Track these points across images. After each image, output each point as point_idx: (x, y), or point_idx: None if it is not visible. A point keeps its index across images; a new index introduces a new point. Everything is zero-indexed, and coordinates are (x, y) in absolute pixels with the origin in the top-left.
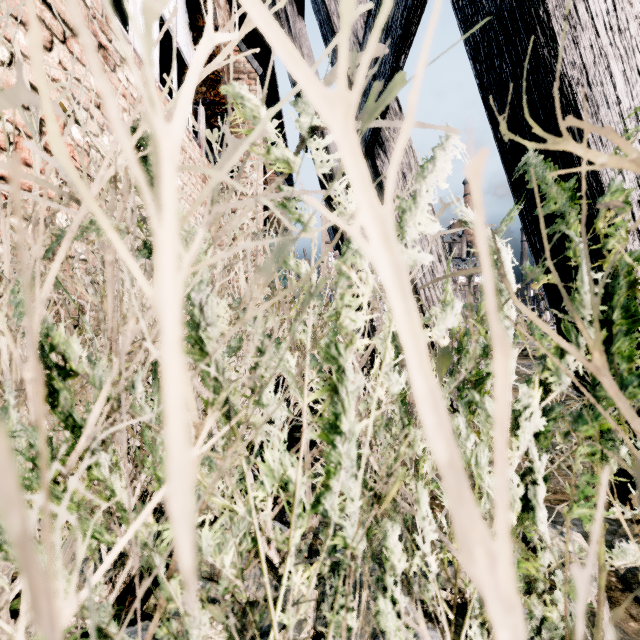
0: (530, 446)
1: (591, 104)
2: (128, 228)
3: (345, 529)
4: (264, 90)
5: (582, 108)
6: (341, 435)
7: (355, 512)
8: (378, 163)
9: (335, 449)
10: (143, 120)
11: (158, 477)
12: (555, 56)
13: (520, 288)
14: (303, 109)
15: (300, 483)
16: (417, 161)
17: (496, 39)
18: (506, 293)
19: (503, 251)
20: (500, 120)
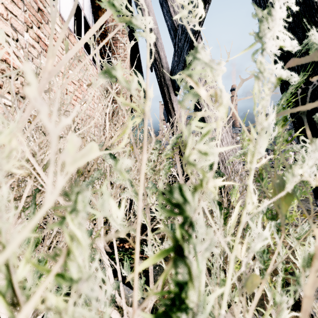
0: None
1: None
2: None
3: None
4: None
5: None
6: (187, 312)
7: None
8: None
9: None
10: None
11: None
12: None
13: None
14: None
15: None
16: None
17: None
18: None
19: None
20: None
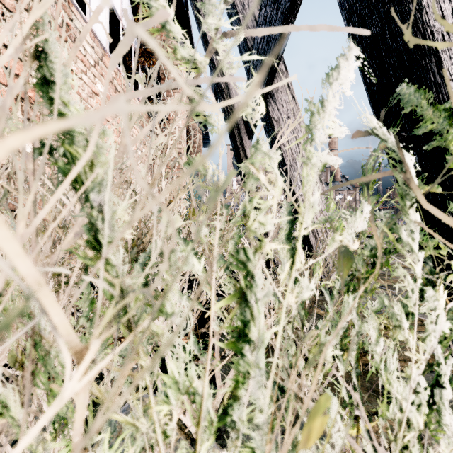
0: (436, 349)
1: (449, 48)
2: (4, 115)
3: (253, 440)
4: (173, 2)
5: (442, 51)
6: (250, 343)
7: (264, 422)
8: (270, 109)
9: (243, 358)
10: (35, 5)
11: (53, 392)
12: (419, 9)
13: (426, 192)
14: (210, 11)
15: (207, 394)
16: (299, 108)
17: (367, 1)
18: (411, 197)
19: (406, 156)
20: (403, 28)
